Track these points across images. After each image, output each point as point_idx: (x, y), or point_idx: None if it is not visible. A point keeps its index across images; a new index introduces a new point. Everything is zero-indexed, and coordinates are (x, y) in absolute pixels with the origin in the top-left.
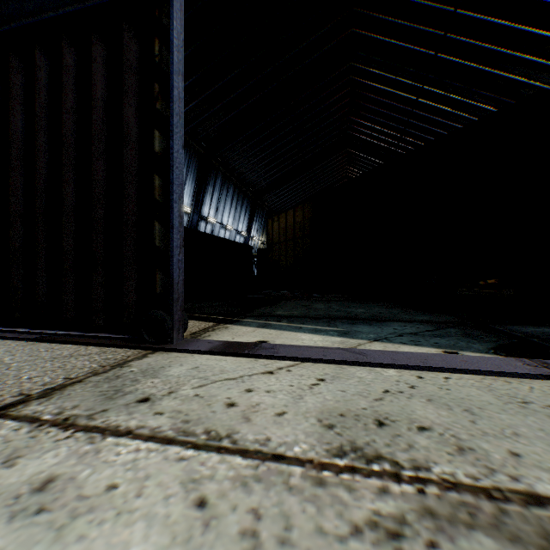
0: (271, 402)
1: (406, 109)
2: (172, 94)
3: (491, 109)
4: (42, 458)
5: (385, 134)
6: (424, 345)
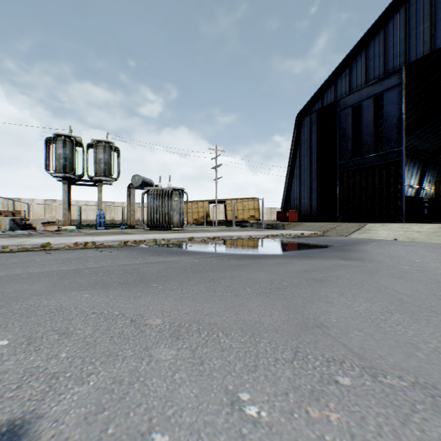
0: None
1: None
2: (402, 178)
3: None
4: None
5: None
6: None
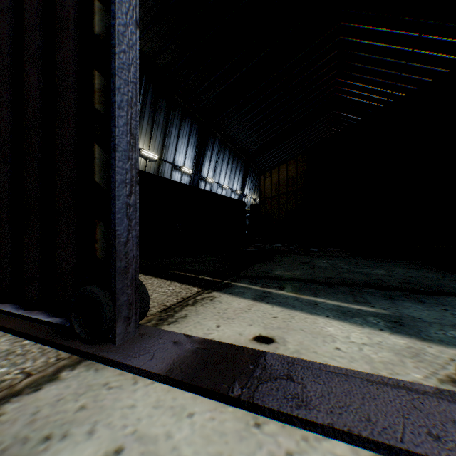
0: None
1: (399, 63)
2: None
3: None
4: None
5: (373, 92)
6: None
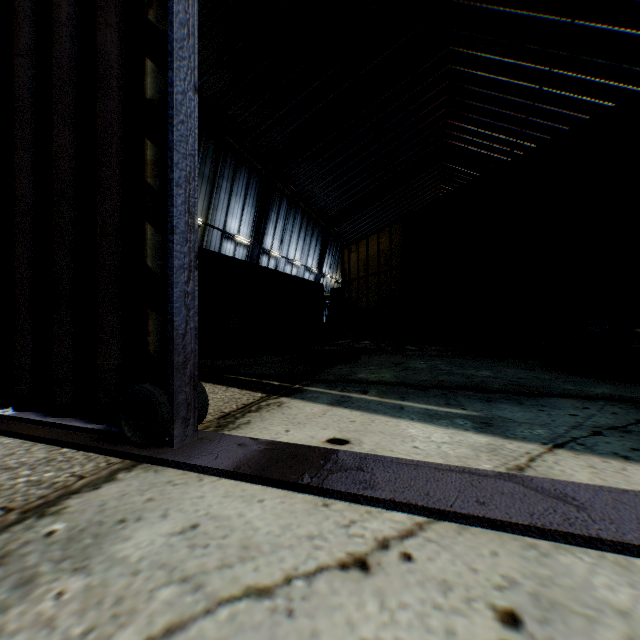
0: None
1: (525, 103)
2: None
3: None
4: None
5: (493, 140)
6: None
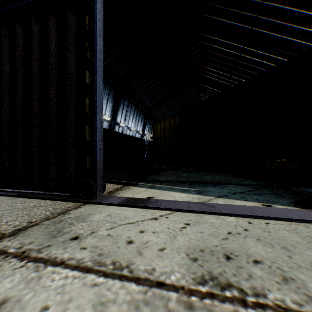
0: (155, 240)
1: (234, 60)
2: (96, 48)
3: (284, 60)
4: (2, 283)
5: (221, 75)
6: (250, 200)
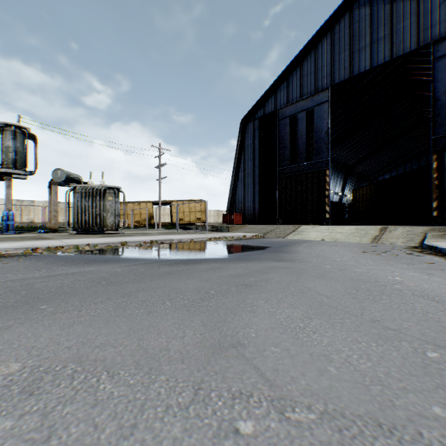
0: None
1: None
2: (329, 186)
3: None
4: None
5: None
6: None
